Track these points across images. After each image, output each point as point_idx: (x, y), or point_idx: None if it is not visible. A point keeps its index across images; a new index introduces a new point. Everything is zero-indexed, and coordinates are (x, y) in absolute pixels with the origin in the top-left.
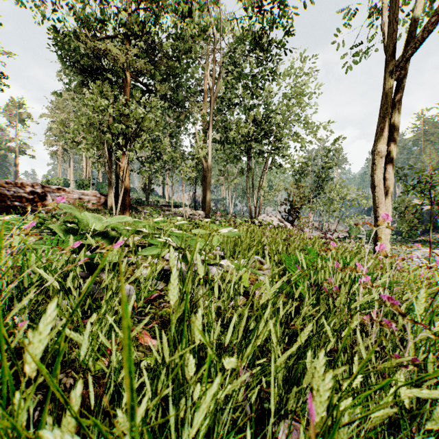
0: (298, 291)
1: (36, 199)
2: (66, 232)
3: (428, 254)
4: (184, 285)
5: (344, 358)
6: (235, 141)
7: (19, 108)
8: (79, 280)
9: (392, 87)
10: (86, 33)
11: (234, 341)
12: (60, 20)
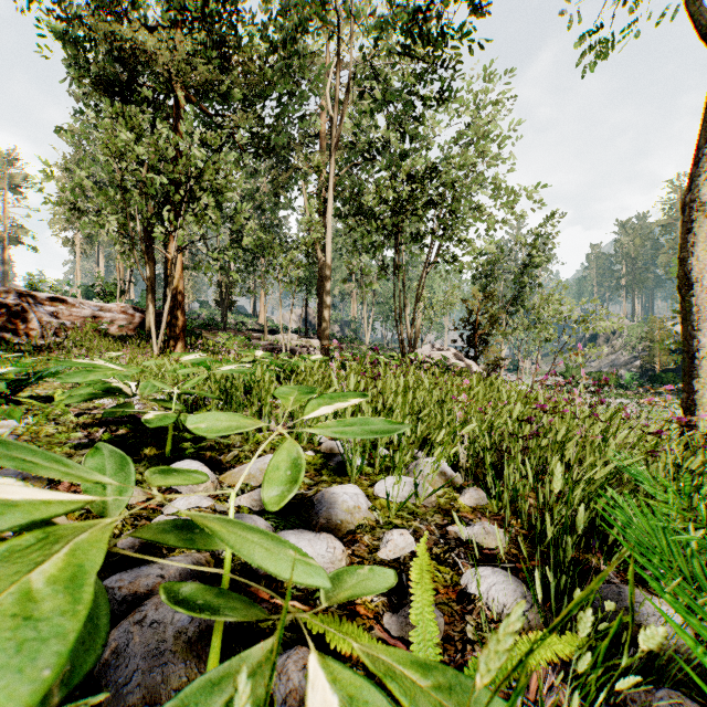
0: None
1: (5, 317)
2: None
3: None
4: None
5: None
6: (375, 214)
7: (10, 165)
8: None
9: None
10: (105, 17)
11: None
12: None
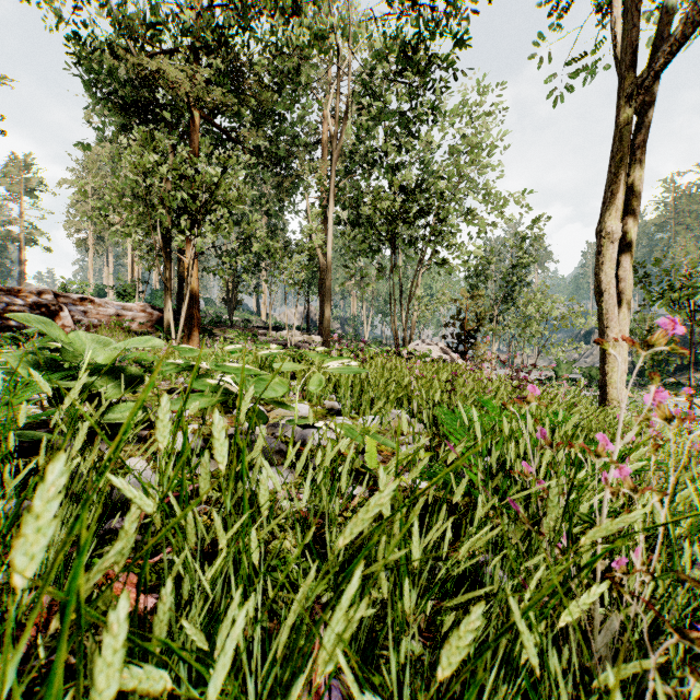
0: (460, 489)
1: (44, 315)
2: (39, 367)
3: (683, 405)
4: (79, 518)
5: (563, 656)
6: (371, 222)
7: (25, 170)
8: (15, 462)
9: (631, 122)
10: (128, 45)
11: (326, 597)
12: (86, 25)
